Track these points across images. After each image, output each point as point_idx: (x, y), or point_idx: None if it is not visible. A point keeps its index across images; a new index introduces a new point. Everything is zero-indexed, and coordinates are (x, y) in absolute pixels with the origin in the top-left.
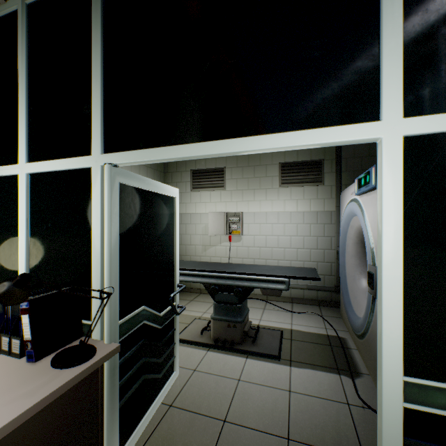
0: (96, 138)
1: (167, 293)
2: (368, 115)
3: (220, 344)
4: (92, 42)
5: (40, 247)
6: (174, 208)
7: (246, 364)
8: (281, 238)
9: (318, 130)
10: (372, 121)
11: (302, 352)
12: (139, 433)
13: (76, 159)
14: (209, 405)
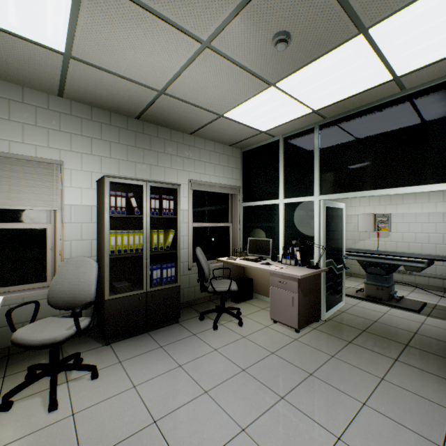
0: (316, 189)
1: (339, 258)
2: (443, 180)
3: (370, 299)
4: (314, 153)
5: (289, 231)
6: (342, 214)
7: (390, 309)
8: (432, 235)
9: (419, 186)
10: (445, 182)
11: (441, 314)
12: (330, 313)
13: (307, 198)
14: (365, 316)
